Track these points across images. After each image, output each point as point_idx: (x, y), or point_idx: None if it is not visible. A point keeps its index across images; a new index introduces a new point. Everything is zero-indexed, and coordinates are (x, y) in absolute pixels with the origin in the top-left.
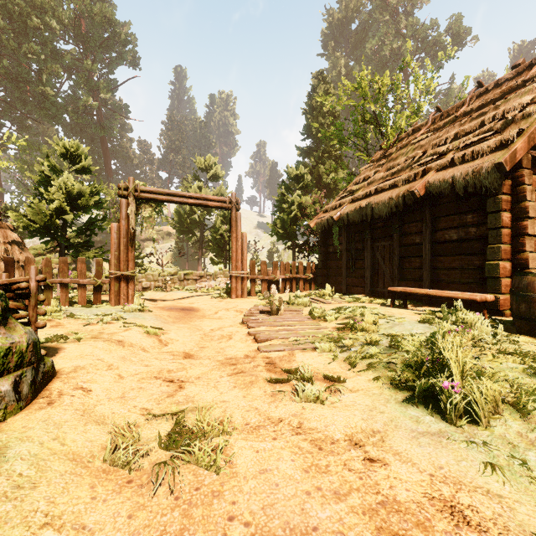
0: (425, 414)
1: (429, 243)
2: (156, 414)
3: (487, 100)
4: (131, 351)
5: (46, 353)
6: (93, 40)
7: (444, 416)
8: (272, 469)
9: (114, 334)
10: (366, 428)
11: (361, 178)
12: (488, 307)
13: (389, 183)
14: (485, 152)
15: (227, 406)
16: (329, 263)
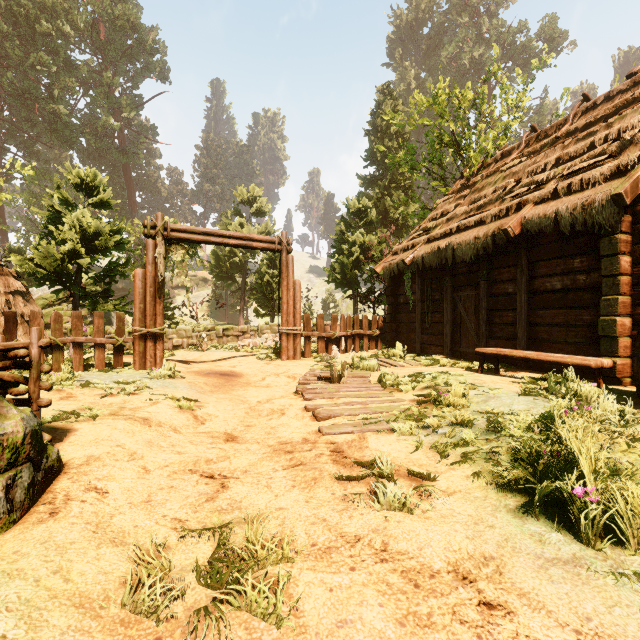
0: (549, 529)
1: (525, 293)
2: (192, 530)
3: (595, 117)
4: (160, 432)
5: (51, 439)
6: (114, 48)
7: (575, 533)
8: (354, 620)
9: (138, 410)
10: (474, 552)
11: (438, 213)
12: (602, 374)
13: (474, 219)
14: (597, 181)
15: (285, 516)
16: (399, 316)
